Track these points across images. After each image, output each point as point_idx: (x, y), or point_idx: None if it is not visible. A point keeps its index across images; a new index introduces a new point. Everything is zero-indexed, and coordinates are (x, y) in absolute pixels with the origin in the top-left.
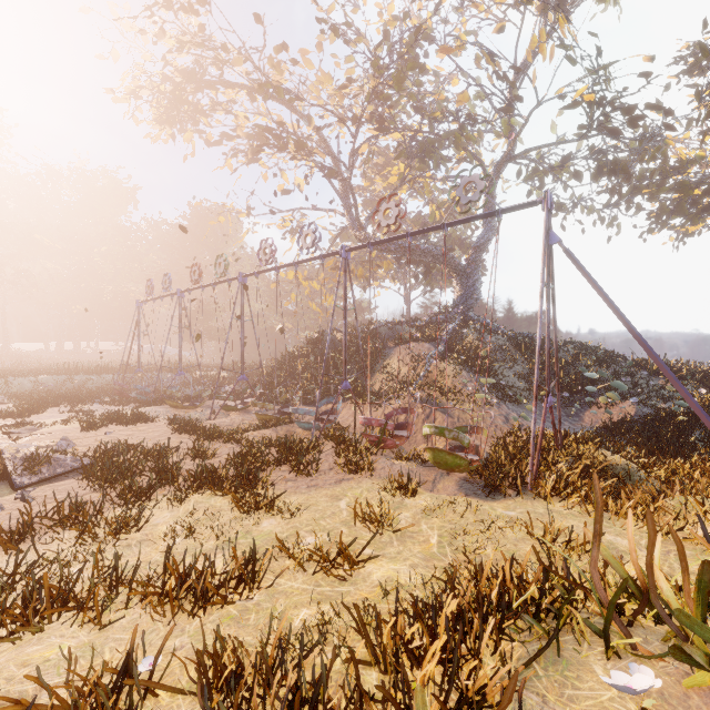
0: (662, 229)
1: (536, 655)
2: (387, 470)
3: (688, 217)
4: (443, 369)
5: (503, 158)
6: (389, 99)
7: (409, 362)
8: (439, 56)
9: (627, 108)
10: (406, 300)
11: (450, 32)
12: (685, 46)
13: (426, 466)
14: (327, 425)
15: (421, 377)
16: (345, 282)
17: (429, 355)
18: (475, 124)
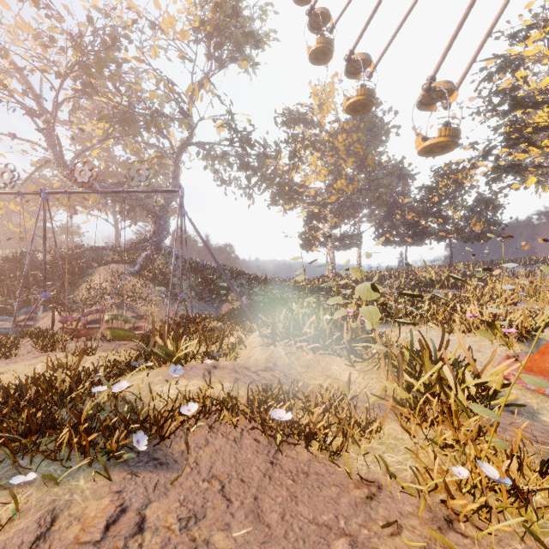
0: (275, 204)
1: (121, 374)
2: (78, 346)
3: (285, 201)
4: (135, 283)
5: (184, 142)
6: (92, 75)
7: (110, 278)
8: (139, 53)
9: (248, 138)
10: (116, 228)
11: (147, 40)
12: (285, 108)
13: (109, 342)
14: (27, 329)
15: (117, 289)
16: (45, 216)
17: (126, 273)
18: (162, 117)
